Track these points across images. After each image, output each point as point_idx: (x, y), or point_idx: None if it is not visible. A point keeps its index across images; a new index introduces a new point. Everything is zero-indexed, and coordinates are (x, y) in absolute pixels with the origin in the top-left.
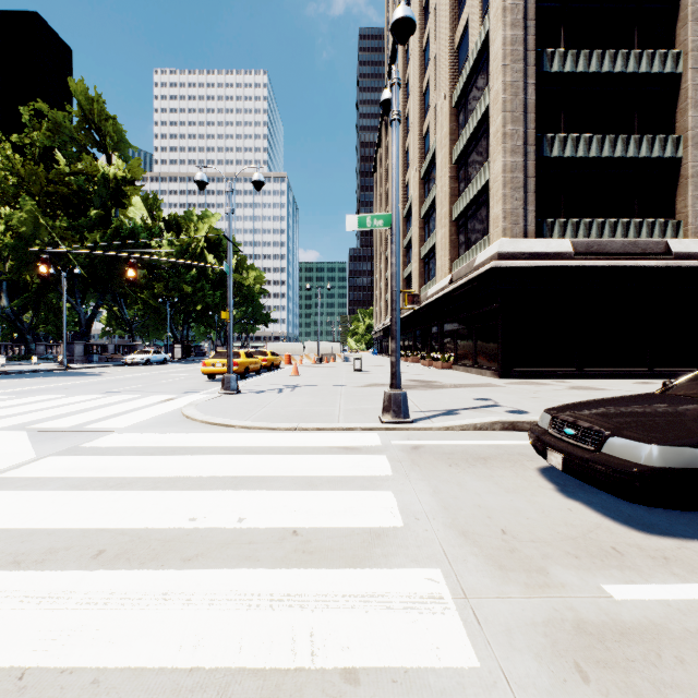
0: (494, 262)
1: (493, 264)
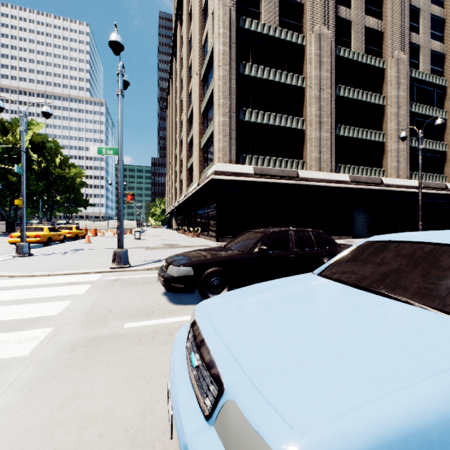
0: (212, 176)
1: (212, 177)
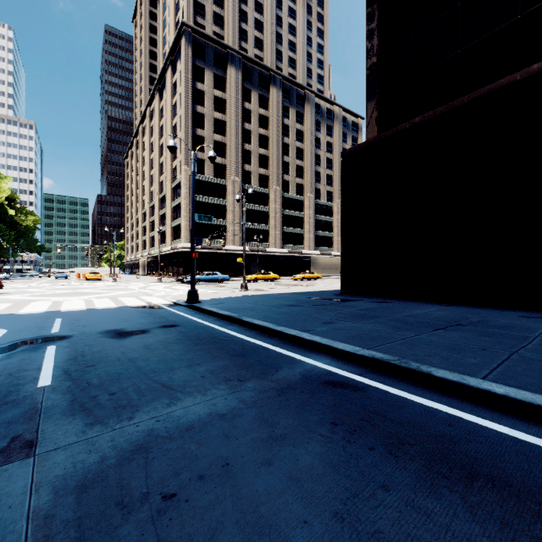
0: (181, 249)
1: (181, 250)
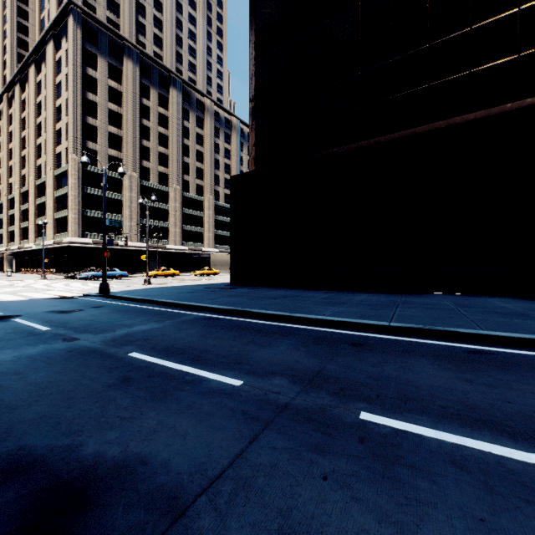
0: (69, 244)
1: (68, 245)
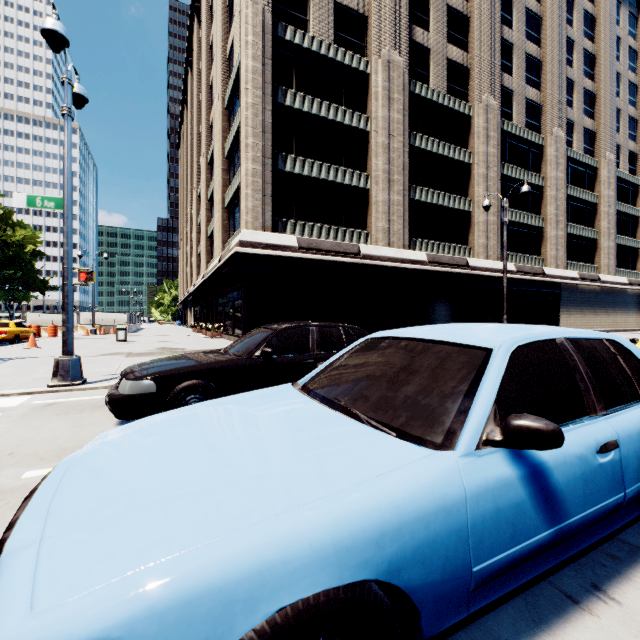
0: (236, 248)
1: (235, 250)
